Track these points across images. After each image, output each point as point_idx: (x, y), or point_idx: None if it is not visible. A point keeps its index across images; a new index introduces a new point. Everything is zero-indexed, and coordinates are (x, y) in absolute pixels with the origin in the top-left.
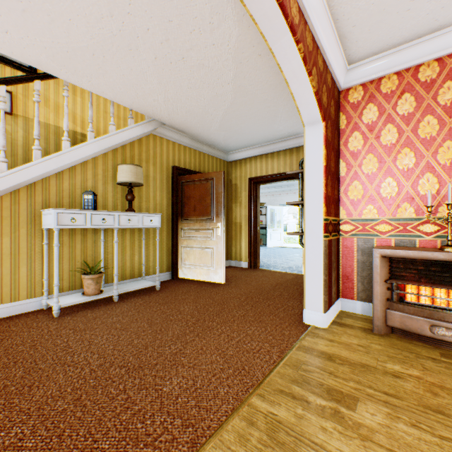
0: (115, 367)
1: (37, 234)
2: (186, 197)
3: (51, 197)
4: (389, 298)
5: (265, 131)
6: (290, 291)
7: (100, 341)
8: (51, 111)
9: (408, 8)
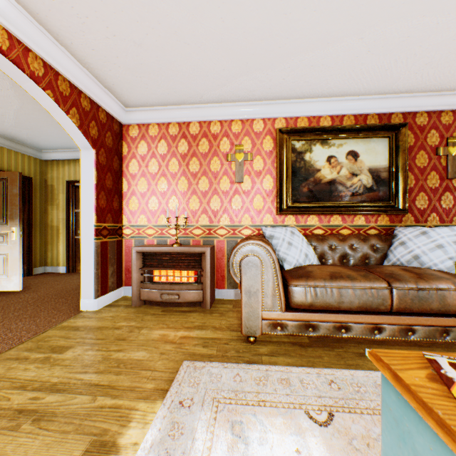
0: None
1: None
2: None
3: None
4: (143, 280)
5: None
6: None
7: None
8: None
9: (147, 87)
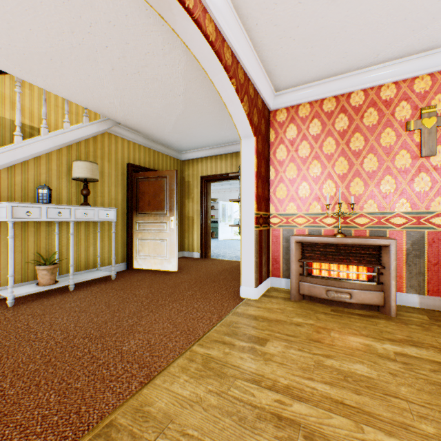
0: (79, 338)
1: None
2: (141, 192)
3: (2, 190)
4: (301, 273)
5: (214, 136)
6: (234, 275)
7: (61, 321)
8: None
9: (311, 59)
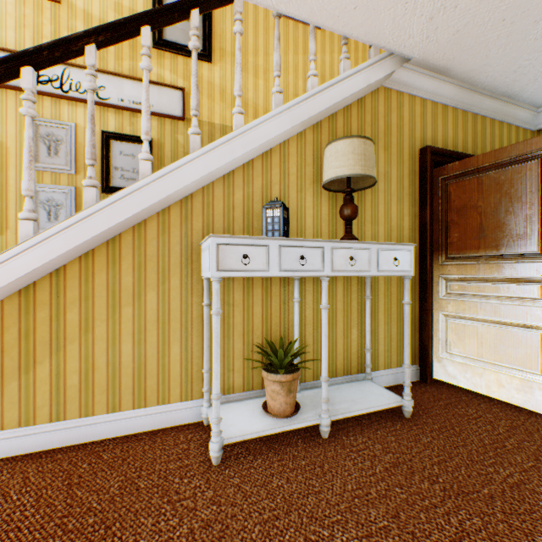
0: None
1: (195, 287)
2: (454, 209)
3: (215, 219)
4: None
5: None
6: None
7: None
8: (227, 107)
9: None
